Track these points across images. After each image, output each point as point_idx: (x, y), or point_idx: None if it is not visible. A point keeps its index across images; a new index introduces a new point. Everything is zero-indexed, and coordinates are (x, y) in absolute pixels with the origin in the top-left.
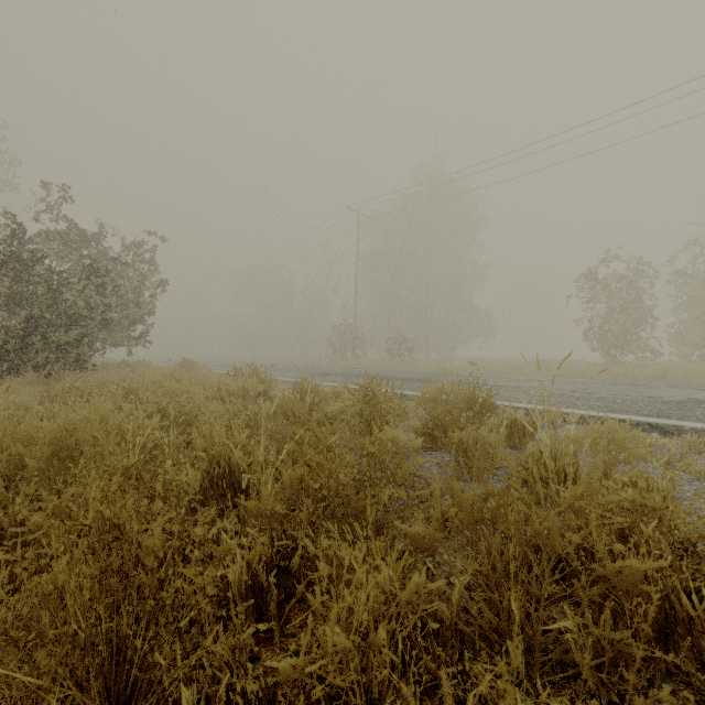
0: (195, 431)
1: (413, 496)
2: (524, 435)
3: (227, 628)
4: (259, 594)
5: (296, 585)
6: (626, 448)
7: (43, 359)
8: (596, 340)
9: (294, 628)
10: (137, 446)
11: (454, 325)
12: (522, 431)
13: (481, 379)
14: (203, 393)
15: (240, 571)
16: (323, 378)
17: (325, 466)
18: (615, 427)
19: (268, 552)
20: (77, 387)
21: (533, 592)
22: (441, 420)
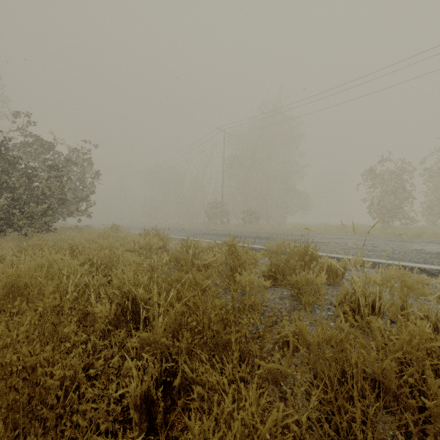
0: (112, 275)
1: (263, 321)
2: (337, 276)
3: (126, 431)
4: (150, 404)
5: (178, 402)
6: (415, 289)
7: (21, 224)
8: (375, 212)
9: (177, 431)
10: (70, 286)
11: (284, 203)
12: (336, 273)
13: (304, 237)
14: (122, 247)
15: (136, 387)
16: (202, 236)
17: (200, 307)
18: (406, 274)
19: (157, 371)
20: (41, 243)
21: (369, 417)
22: (280, 266)
